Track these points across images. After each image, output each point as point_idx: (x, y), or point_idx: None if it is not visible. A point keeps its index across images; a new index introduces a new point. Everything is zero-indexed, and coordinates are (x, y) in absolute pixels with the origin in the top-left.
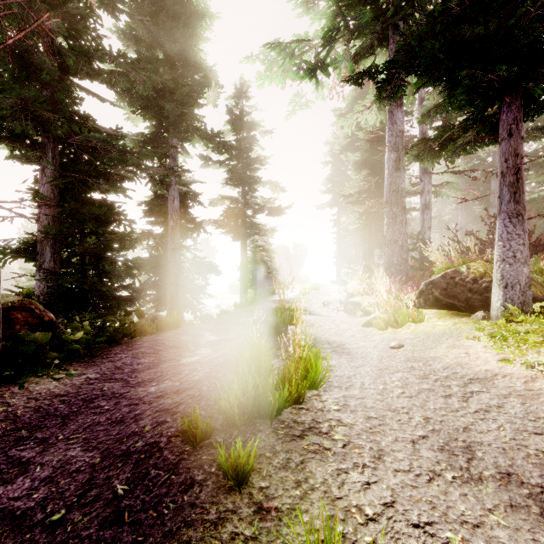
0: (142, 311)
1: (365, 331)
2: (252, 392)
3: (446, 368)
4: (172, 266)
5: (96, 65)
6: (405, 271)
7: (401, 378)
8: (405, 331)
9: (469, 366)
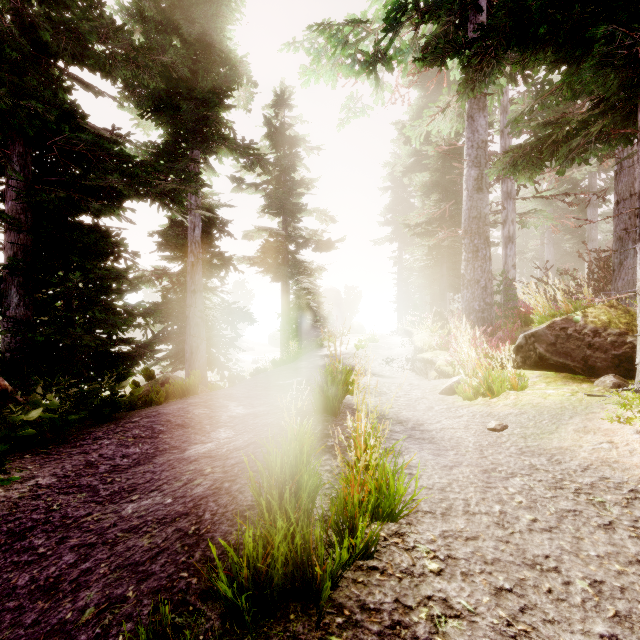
0: (151, 371)
1: (445, 400)
2: (281, 548)
3: (586, 469)
4: (193, 313)
5: (85, 44)
6: (490, 319)
7: (522, 489)
8: (502, 402)
9: (623, 467)
